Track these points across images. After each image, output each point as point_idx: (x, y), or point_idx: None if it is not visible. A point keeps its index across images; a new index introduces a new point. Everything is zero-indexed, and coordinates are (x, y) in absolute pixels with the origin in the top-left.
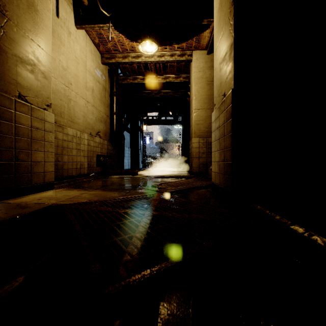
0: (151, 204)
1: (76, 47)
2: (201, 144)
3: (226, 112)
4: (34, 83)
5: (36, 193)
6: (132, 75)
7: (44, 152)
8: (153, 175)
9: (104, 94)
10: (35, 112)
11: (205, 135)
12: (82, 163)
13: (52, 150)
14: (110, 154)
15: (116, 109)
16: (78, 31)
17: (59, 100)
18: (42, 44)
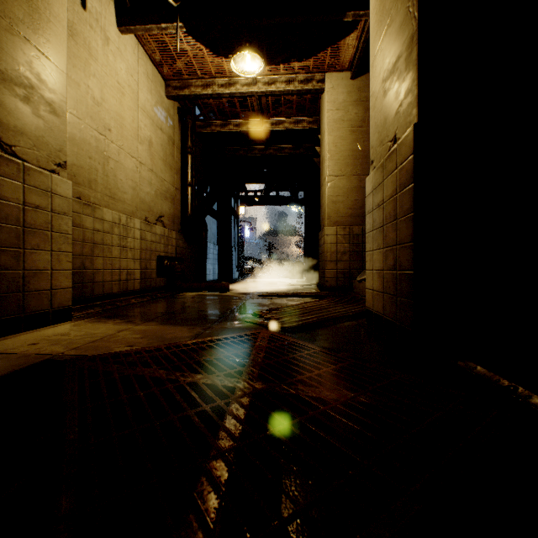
0: (249, 360)
1: (119, 64)
2: (340, 238)
3: (400, 173)
4: (32, 122)
5: (35, 330)
6: (220, 118)
7: (51, 252)
8: (256, 292)
9: (171, 152)
10: (33, 176)
11: (347, 222)
12: (131, 270)
13: (69, 247)
14: (182, 255)
15: (193, 176)
16: (122, 38)
17: (86, 157)
18: (48, 50)
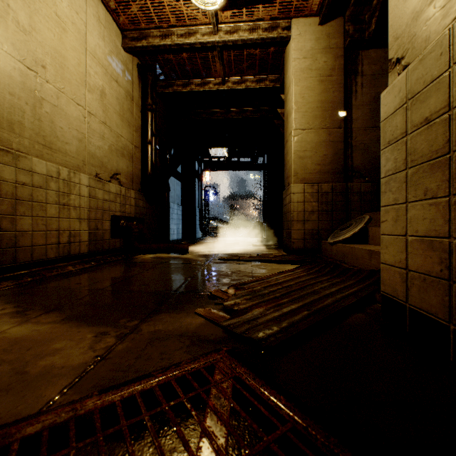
0: None
1: None
2: (308, 196)
3: None
4: None
5: None
6: (182, 77)
7: None
8: (217, 254)
9: (129, 107)
10: None
11: (316, 179)
12: (75, 232)
13: None
14: (142, 215)
15: (153, 135)
16: None
17: (5, 92)
18: None
